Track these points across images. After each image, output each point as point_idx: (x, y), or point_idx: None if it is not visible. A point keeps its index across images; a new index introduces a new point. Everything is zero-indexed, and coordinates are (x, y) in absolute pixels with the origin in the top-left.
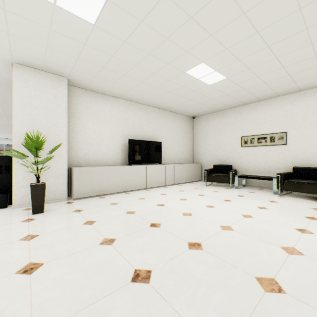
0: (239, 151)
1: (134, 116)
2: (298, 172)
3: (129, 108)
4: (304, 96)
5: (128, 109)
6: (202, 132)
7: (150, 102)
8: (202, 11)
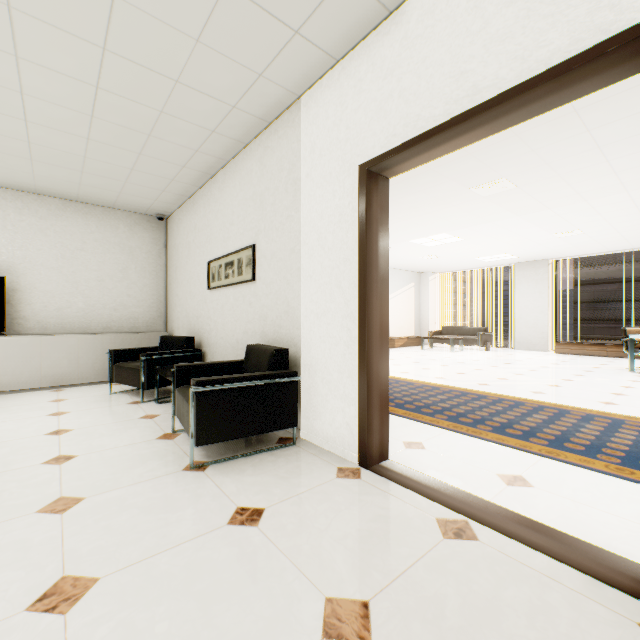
0: (208, 300)
1: None
2: (248, 361)
3: None
4: (275, 138)
5: None
6: (175, 255)
7: None
8: None
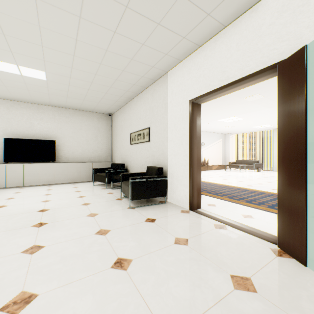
0: (130, 149)
1: (22, 115)
2: (147, 172)
3: (13, 107)
4: (158, 87)
5: (12, 109)
6: (115, 130)
7: (35, 101)
8: None
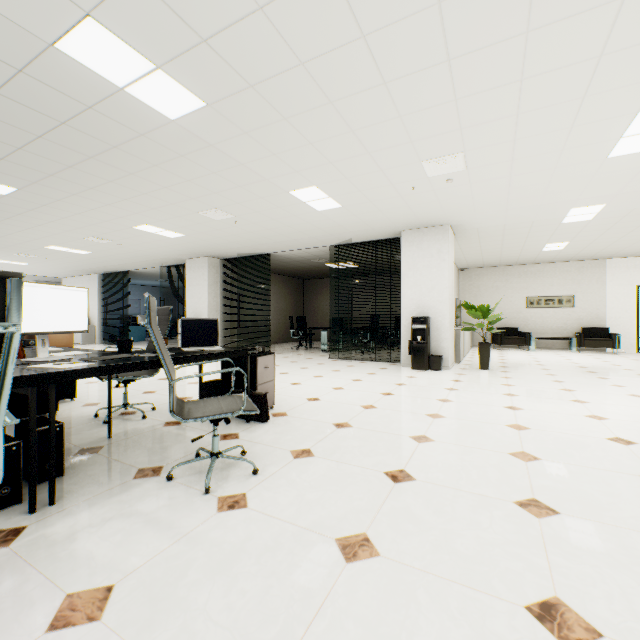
0: (523, 312)
1: None
2: (588, 332)
3: None
4: (589, 266)
5: None
6: (472, 289)
7: (461, 255)
8: (617, 228)
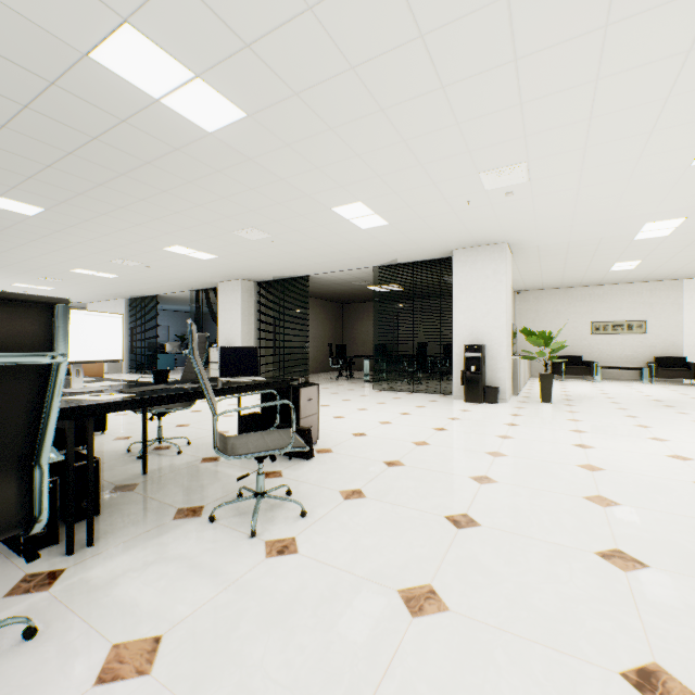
0: (588, 339)
1: None
2: (662, 361)
3: None
4: (663, 287)
5: None
6: (530, 313)
7: (518, 276)
8: None
